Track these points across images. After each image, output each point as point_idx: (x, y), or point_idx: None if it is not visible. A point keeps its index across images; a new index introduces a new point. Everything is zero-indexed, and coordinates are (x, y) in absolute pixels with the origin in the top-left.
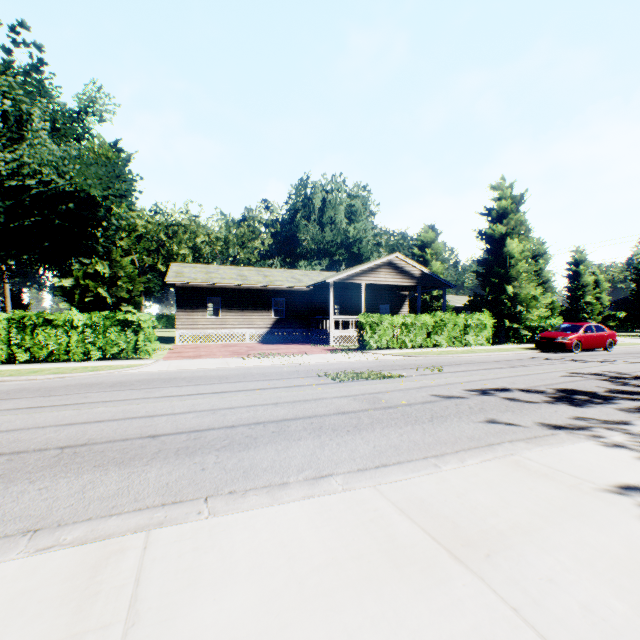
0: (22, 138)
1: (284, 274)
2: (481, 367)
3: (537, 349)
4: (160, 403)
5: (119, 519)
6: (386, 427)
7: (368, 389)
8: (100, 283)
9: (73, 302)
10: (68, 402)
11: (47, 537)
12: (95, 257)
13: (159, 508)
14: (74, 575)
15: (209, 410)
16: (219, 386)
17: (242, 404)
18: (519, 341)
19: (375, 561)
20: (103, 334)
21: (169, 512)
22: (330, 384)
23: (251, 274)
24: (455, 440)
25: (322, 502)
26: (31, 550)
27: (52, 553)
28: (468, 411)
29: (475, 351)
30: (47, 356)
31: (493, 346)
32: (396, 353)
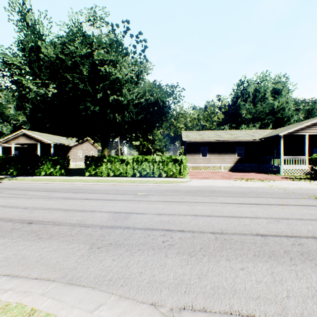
0: (138, 82)
1: (241, 133)
2: None
3: None
4: (227, 207)
5: None
6: None
7: None
8: (148, 143)
9: (139, 151)
10: (177, 200)
11: None
12: None
13: None
14: None
15: (270, 218)
16: (248, 199)
17: (288, 216)
18: None
19: None
20: (165, 165)
21: None
22: None
23: (222, 134)
24: None
25: None
26: None
27: None
28: None
29: None
30: (145, 174)
31: None
32: None
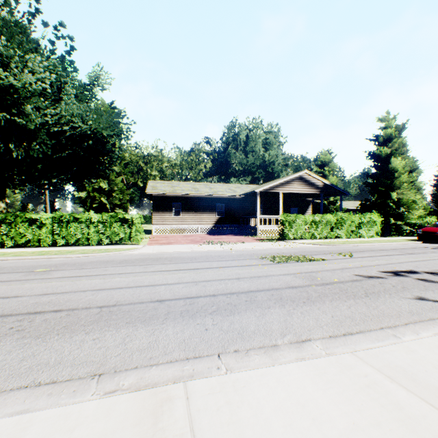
0: (61, 99)
1: (223, 187)
2: (382, 254)
3: (419, 240)
4: (156, 276)
5: (158, 369)
6: (333, 300)
7: (302, 269)
8: (102, 195)
9: (86, 207)
10: (95, 273)
11: (109, 381)
12: (99, 178)
13: (185, 361)
14: (140, 420)
15: (192, 282)
16: (192, 264)
17: (213, 278)
18: (400, 234)
19: (396, 431)
20: (109, 227)
21: (194, 366)
22: (271, 264)
23: (201, 187)
24: (398, 313)
25: (315, 365)
26: (101, 392)
27: (117, 397)
28: (393, 289)
29: (370, 241)
30: (75, 242)
31: (382, 238)
32: (309, 242)
